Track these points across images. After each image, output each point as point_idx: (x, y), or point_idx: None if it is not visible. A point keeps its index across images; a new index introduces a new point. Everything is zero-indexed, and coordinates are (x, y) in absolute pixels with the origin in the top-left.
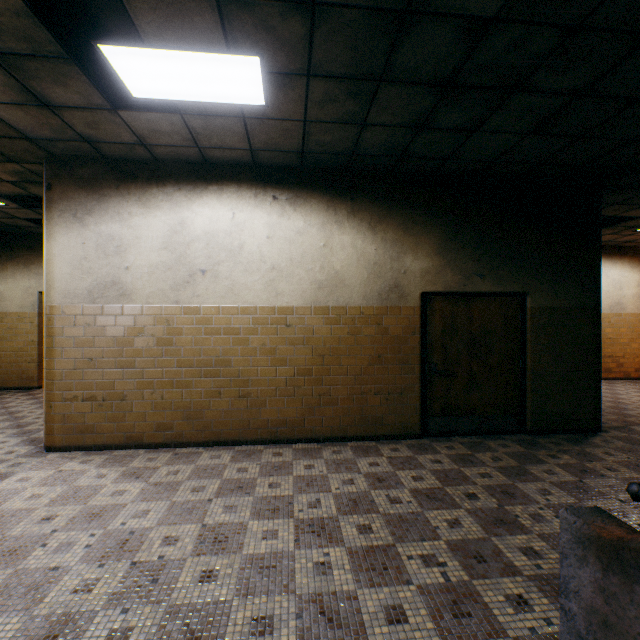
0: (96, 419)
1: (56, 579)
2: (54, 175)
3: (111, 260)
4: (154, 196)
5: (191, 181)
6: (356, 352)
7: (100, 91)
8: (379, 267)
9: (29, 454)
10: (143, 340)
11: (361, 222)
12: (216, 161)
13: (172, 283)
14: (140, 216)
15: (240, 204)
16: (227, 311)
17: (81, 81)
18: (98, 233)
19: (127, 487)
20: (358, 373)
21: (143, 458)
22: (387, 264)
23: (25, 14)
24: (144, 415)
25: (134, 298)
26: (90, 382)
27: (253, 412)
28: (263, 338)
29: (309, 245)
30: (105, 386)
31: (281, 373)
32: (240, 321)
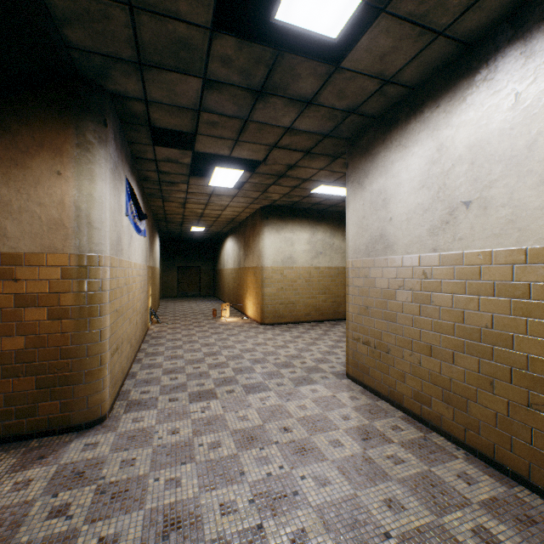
0: (369, 363)
1: (232, 481)
2: (348, 155)
3: (379, 214)
4: (411, 132)
5: (449, 87)
6: None
7: (315, 60)
8: None
9: (337, 373)
10: (402, 294)
11: None
12: (481, 32)
13: (428, 227)
14: (399, 161)
15: (527, 71)
16: (503, 258)
17: (300, 64)
18: (371, 192)
19: (346, 442)
20: None
21: (390, 421)
22: None
23: (240, 45)
24: (403, 375)
25: (395, 249)
26: (366, 328)
27: None
28: None
29: None
30: (375, 334)
31: None
32: (527, 274)
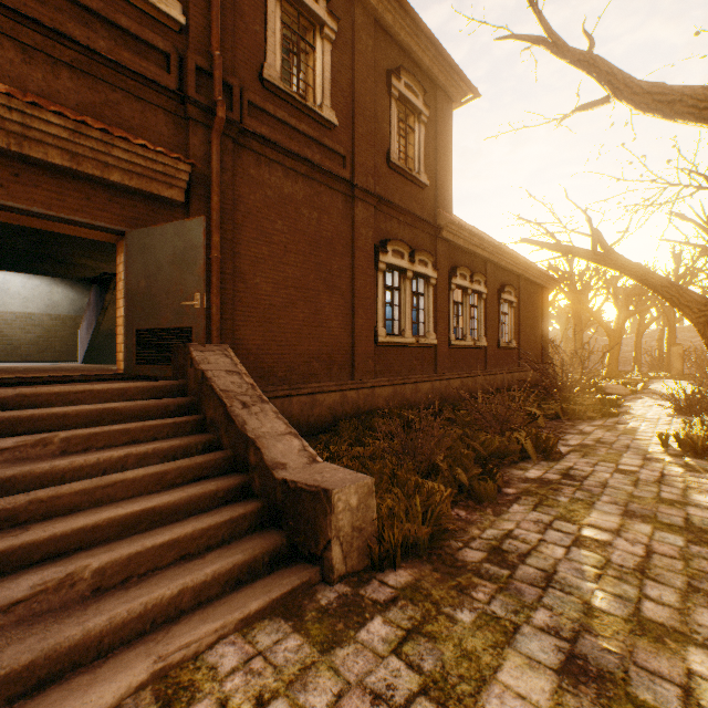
0: None
1: None
2: None
3: None
4: None
5: None
6: (65, 331)
7: None
8: (76, 301)
9: None
10: None
11: (68, 285)
12: None
13: None
14: None
15: (9, 273)
16: (2, 312)
17: None
18: None
19: None
20: (66, 338)
21: None
22: (79, 301)
23: None
24: None
25: None
26: None
27: (16, 351)
28: (21, 323)
29: (43, 291)
30: None
31: (30, 337)
32: (9, 317)
